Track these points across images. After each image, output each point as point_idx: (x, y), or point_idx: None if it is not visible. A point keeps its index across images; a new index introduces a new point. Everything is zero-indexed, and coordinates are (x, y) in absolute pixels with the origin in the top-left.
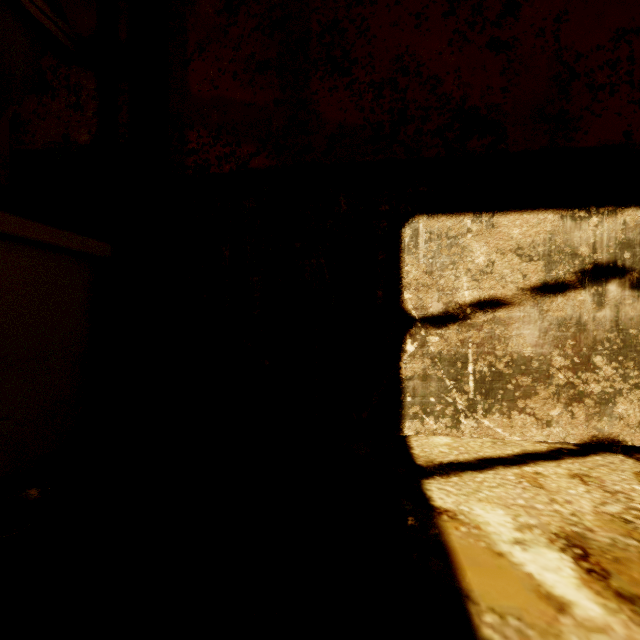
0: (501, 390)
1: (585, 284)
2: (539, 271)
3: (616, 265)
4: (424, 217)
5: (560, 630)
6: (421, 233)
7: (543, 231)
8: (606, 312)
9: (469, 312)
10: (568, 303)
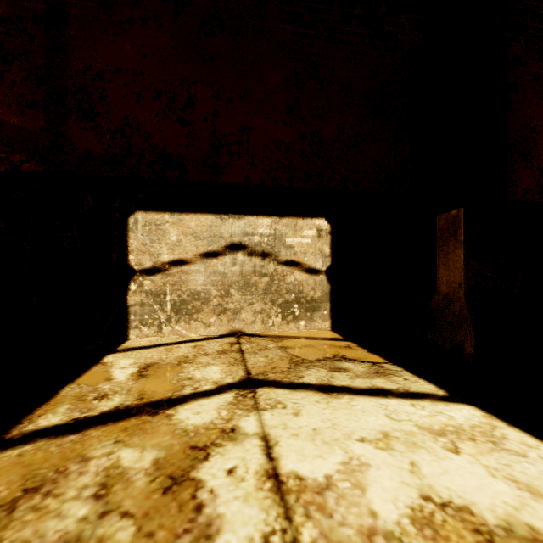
0: (185, 309)
1: (227, 253)
2: (205, 245)
3: (241, 244)
4: (142, 212)
5: (99, 385)
6: (140, 221)
7: (207, 224)
8: (237, 267)
9: (168, 267)
10: (219, 263)
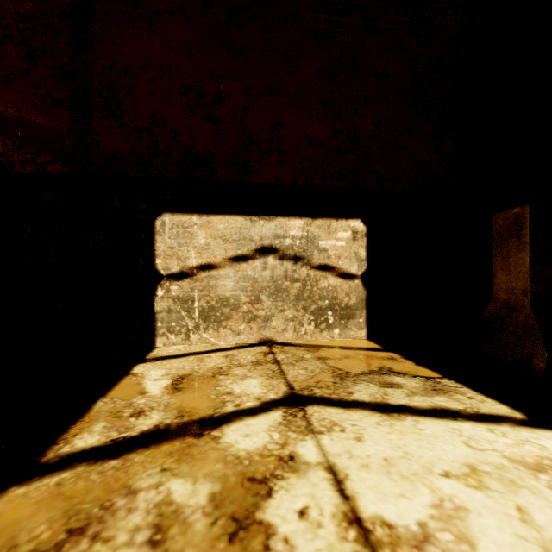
0: (214, 316)
1: (257, 257)
2: (234, 249)
3: (272, 247)
4: (169, 214)
5: (133, 399)
6: (167, 224)
7: (236, 227)
8: (267, 272)
9: (196, 271)
10: (249, 267)
